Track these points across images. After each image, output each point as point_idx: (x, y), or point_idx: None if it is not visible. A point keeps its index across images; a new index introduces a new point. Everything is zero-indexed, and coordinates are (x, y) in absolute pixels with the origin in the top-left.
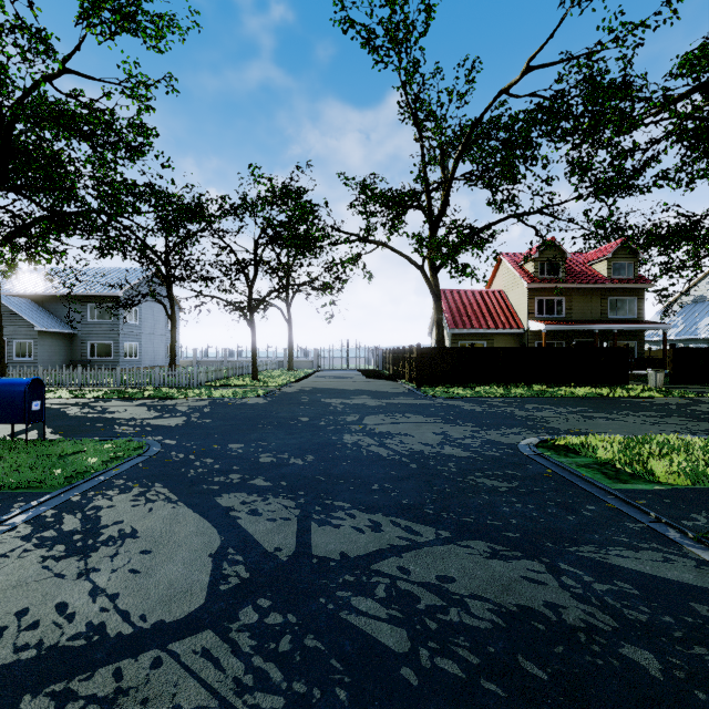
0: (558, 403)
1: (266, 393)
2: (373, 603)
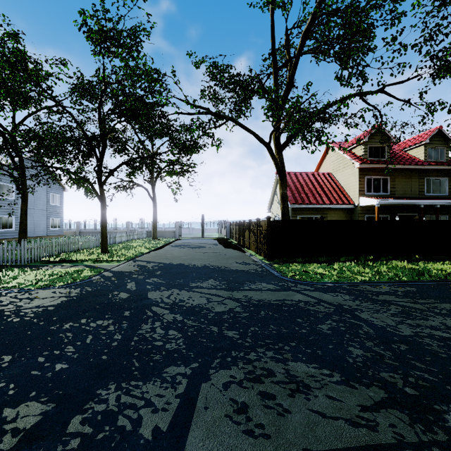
0: None
1: (88, 277)
2: None
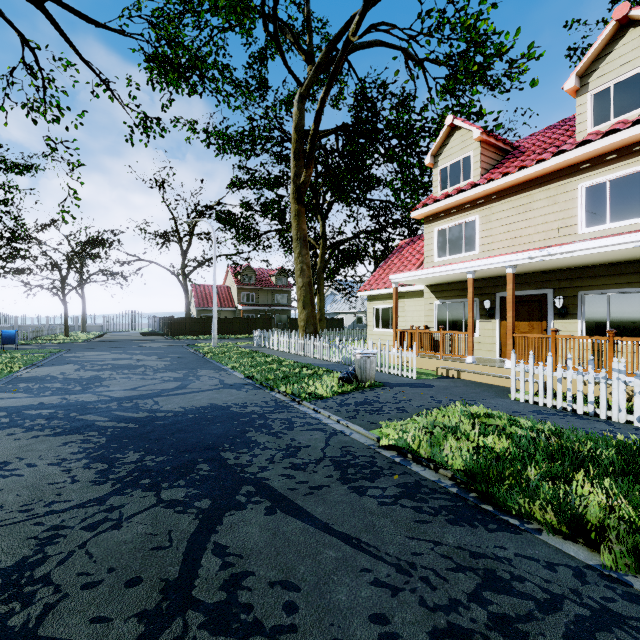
0: (223, 339)
1: (85, 341)
2: (137, 352)
